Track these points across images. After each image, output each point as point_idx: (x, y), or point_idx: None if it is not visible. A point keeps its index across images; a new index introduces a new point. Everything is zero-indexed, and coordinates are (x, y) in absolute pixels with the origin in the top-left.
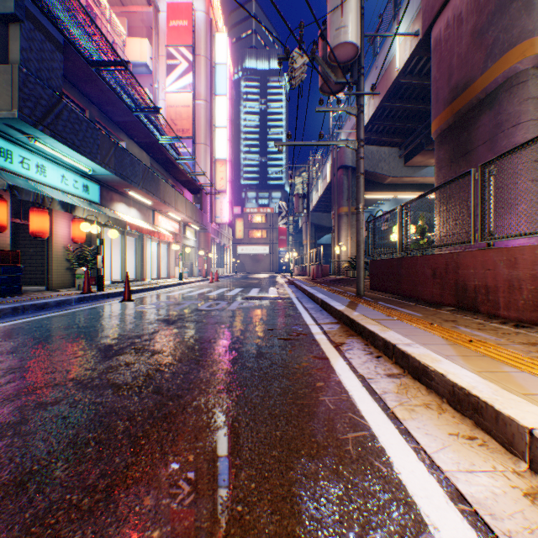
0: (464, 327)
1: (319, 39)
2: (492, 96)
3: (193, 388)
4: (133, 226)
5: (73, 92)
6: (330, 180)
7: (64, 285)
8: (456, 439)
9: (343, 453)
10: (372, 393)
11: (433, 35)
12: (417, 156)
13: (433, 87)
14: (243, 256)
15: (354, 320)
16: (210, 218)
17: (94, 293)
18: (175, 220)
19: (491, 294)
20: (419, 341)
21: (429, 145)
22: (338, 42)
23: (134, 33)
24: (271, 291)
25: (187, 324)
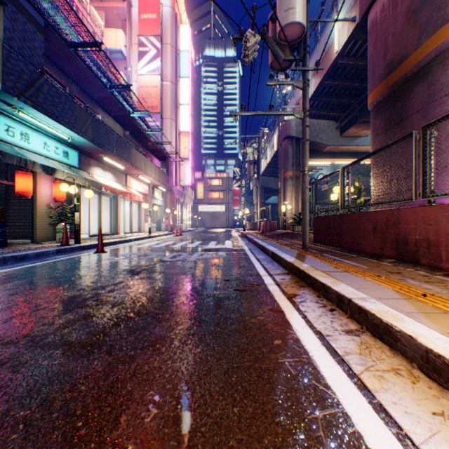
0: (411, 279)
1: (269, 22)
2: (425, 69)
3: (147, 347)
4: (107, 187)
5: (55, 71)
6: (277, 148)
7: (47, 238)
8: (443, 421)
9: (314, 443)
10: (334, 354)
11: (369, 18)
12: (352, 128)
13: (369, 64)
14: (203, 214)
15: (304, 272)
16: (175, 181)
17: (71, 246)
18: (145, 183)
19: (433, 248)
20: (373, 295)
21: (362, 118)
22: (286, 22)
23: (110, 24)
24: (227, 243)
25: (150, 275)
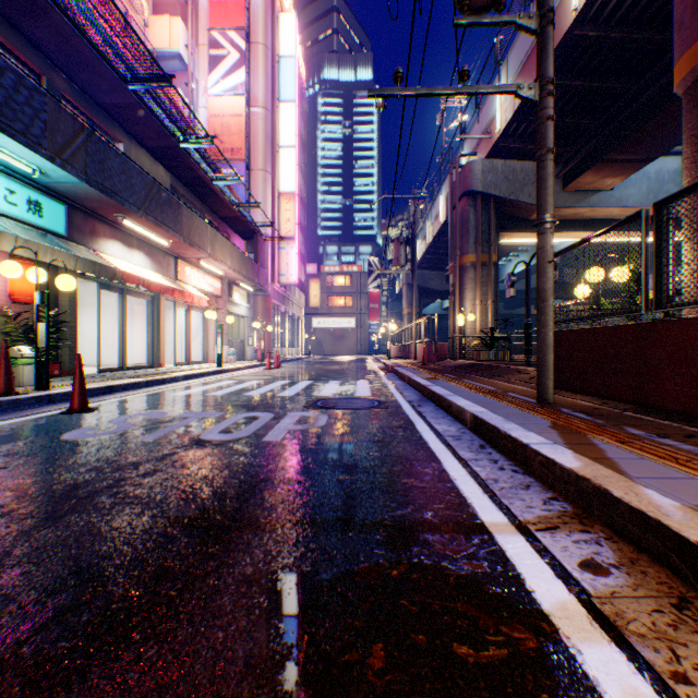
0: None
1: None
2: None
3: None
4: (130, 277)
5: (10, 36)
6: (447, 216)
7: None
8: None
9: None
10: None
11: None
12: (587, 173)
13: None
14: (320, 332)
15: None
16: (272, 276)
17: (16, 396)
18: (214, 276)
19: None
20: None
21: (610, 152)
22: None
23: (163, 13)
24: (361, 386)
25: (98, 525)
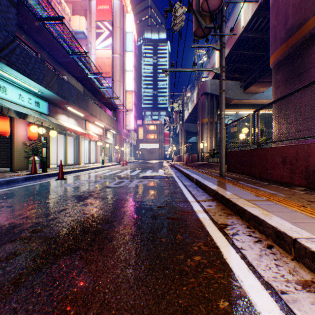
0: None
1: None
2: None
3: None
4: (70, 129)
5: (28, 40)
6: (196, 102)
7: (23, 168)
8: None
9: None
10: None
11: None
12: (252, 86)
13: (272, 32)
14: (143, 150)
15: (230, 201)
16: (122, 126)
17: (38, 174)
18: (100, 127)
19: None
20: None
21: (260, 79)
22: None
23: (76, 13)
24: (160, 171)
25: (94, 201)
